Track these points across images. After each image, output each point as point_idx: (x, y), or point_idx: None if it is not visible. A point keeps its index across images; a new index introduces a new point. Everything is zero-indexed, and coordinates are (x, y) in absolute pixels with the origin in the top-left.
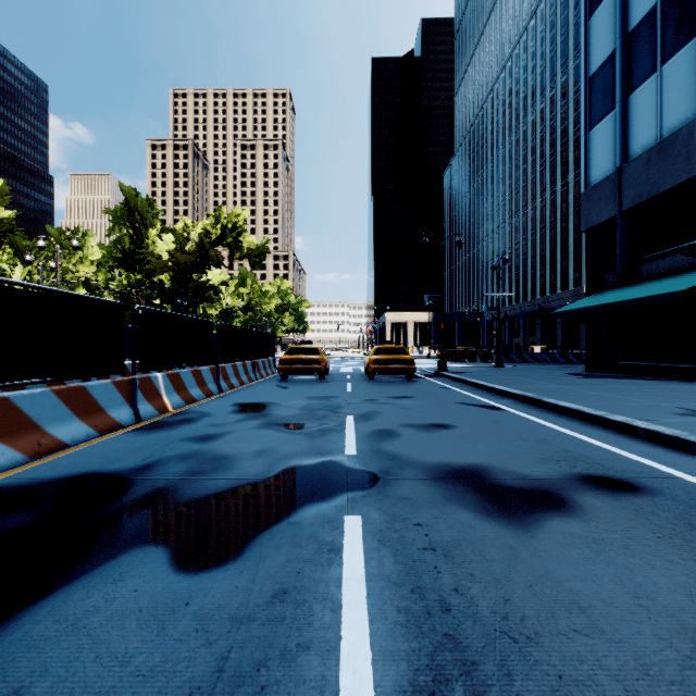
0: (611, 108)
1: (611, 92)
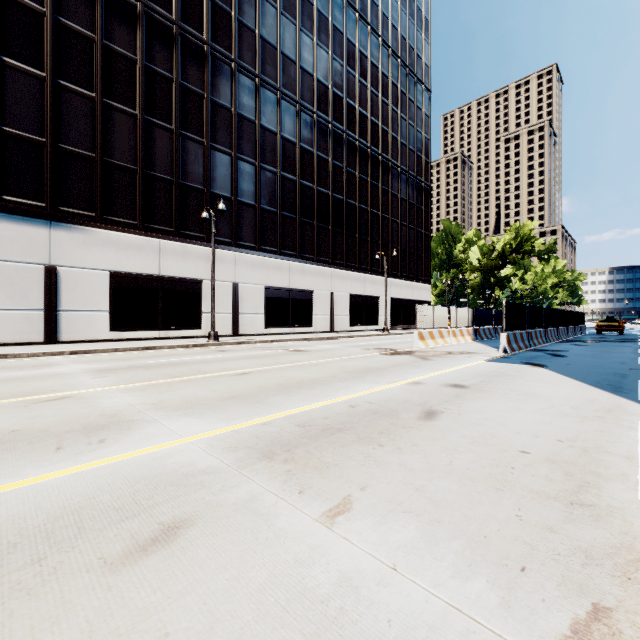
0: None
1: None
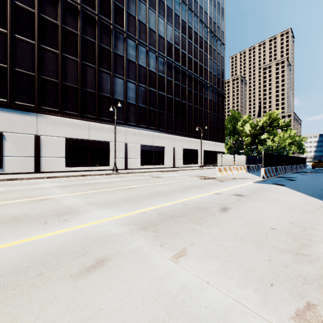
0: None
1: None
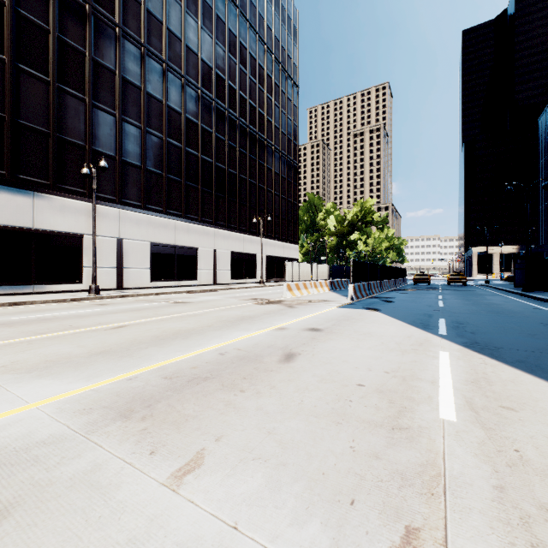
0: None
1: None
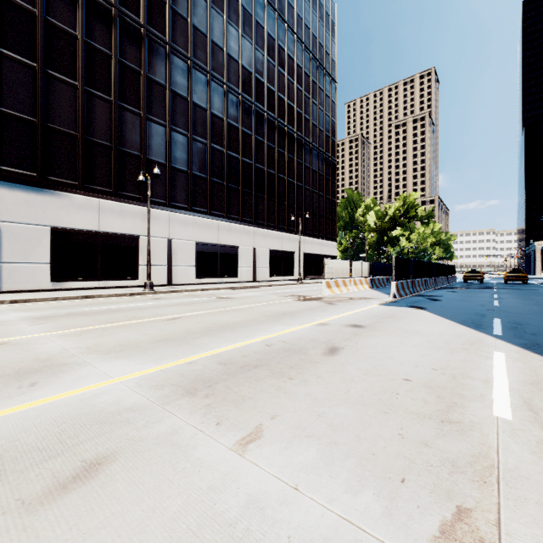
0: None
1: None
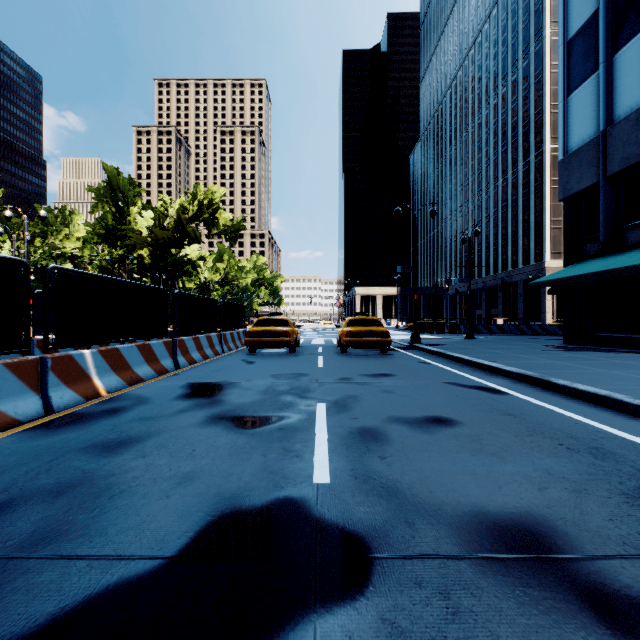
0: (593, 70)
1: (593, 54)
